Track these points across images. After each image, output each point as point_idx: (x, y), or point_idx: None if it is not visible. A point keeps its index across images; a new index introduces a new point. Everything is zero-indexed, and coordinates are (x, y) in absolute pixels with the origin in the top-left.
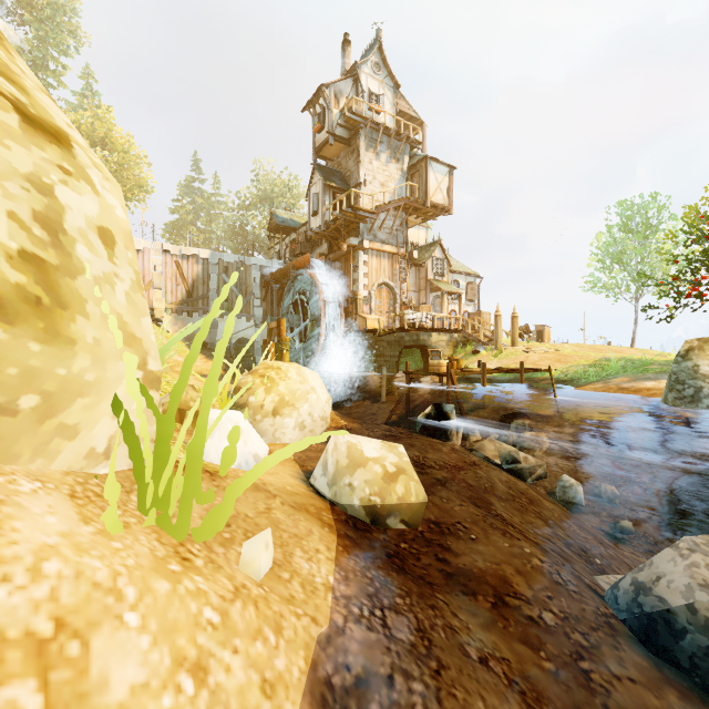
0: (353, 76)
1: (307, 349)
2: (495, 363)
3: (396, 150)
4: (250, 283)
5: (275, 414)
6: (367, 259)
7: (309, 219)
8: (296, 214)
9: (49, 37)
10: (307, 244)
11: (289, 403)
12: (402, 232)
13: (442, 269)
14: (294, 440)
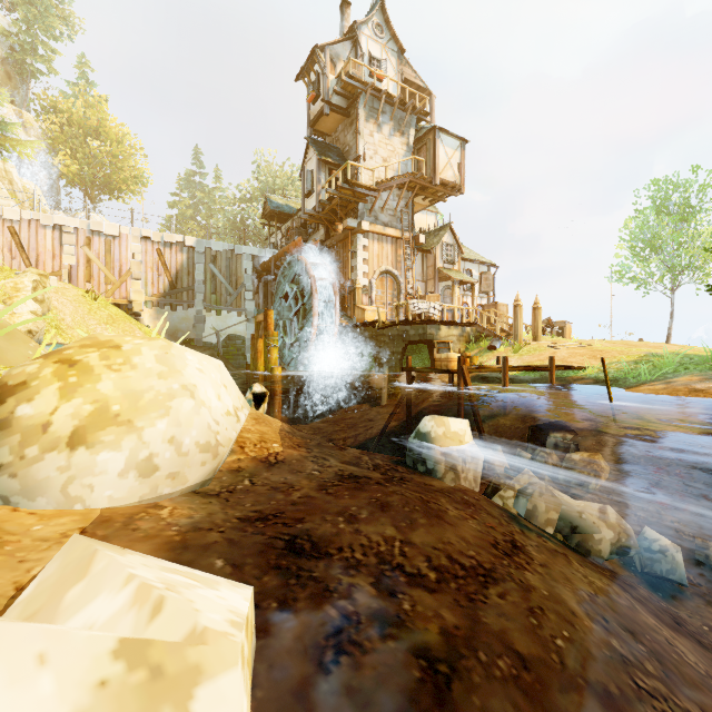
0: (352, 39)
1: (298, 345)
2: (516, 361)
3: (400, 121)
4: (241, 274)
5: (74, 444)
6: (367, 244)
7: (303, 201)
8: (292, 200)
9: (38, 21)
10: (303, 230)
11: (119, 419)
12: (407, 214)
13: (453, 256)
14: (121, 499)
